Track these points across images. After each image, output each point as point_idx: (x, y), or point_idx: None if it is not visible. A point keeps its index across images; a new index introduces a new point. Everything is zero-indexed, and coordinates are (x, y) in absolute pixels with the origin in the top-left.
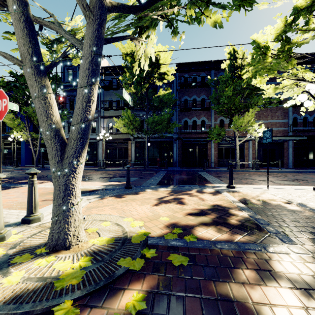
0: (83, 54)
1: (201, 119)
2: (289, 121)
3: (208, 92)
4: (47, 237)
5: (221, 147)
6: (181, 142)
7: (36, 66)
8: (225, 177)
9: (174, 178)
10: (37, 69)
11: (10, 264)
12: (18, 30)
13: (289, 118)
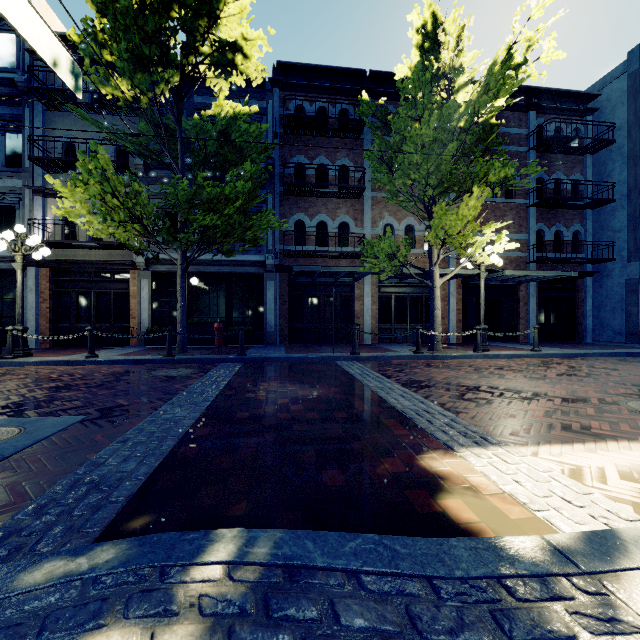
0: None
1: (339, 221)
2: (530, 237)
3: (356, 152)
4: None
5: (388, 294)
6: (288, 280)
7: None
8: (439, 387)
9: (262, 410)
10: None
11: None
12: None
13: (530, 231)
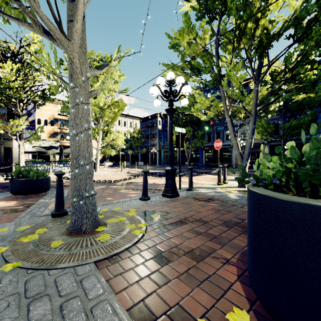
0: (249, 128)
1: None
2: None
3: None
4: (235, 186)
5: None
6: None
7: (234, 134)
8: None
9: None
10: (234, 135)
11: (231, 188)
12: (229, 125)
13: None
